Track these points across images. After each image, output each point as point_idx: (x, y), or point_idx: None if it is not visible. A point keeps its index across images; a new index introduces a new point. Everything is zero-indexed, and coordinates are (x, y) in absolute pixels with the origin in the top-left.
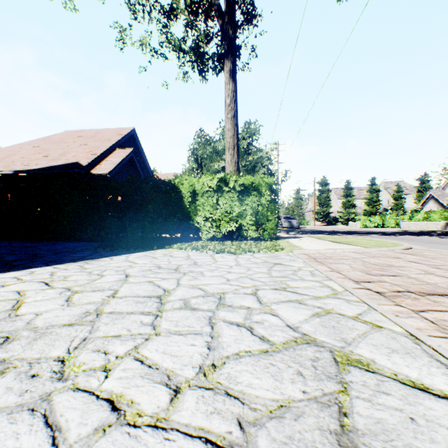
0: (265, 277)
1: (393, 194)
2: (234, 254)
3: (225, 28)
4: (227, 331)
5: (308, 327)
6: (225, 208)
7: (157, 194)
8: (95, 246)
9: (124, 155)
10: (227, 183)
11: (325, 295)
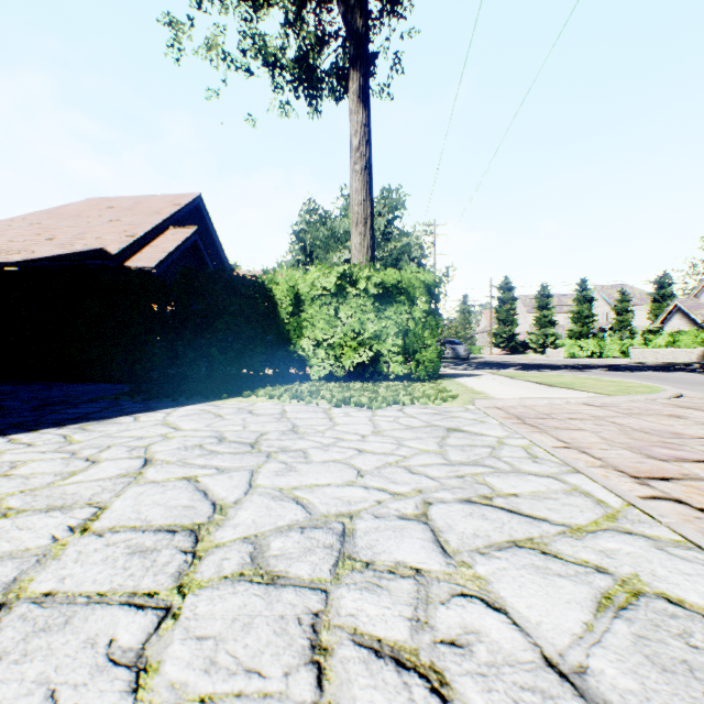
0: (437, 465)
1: (614, 305)
2: (369, 408)
3: (350, 16)
4: (365, 700)
5: (613, 670)
6: (350, 324)
7: (232, 301)
8: (120, 392)
9: (183, 238)
10: (355, 282)
11: (591, 520)
